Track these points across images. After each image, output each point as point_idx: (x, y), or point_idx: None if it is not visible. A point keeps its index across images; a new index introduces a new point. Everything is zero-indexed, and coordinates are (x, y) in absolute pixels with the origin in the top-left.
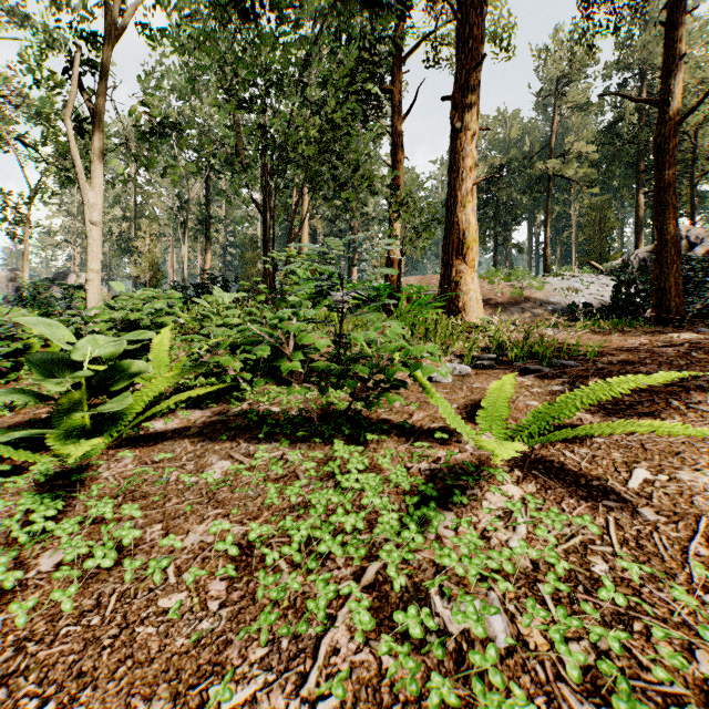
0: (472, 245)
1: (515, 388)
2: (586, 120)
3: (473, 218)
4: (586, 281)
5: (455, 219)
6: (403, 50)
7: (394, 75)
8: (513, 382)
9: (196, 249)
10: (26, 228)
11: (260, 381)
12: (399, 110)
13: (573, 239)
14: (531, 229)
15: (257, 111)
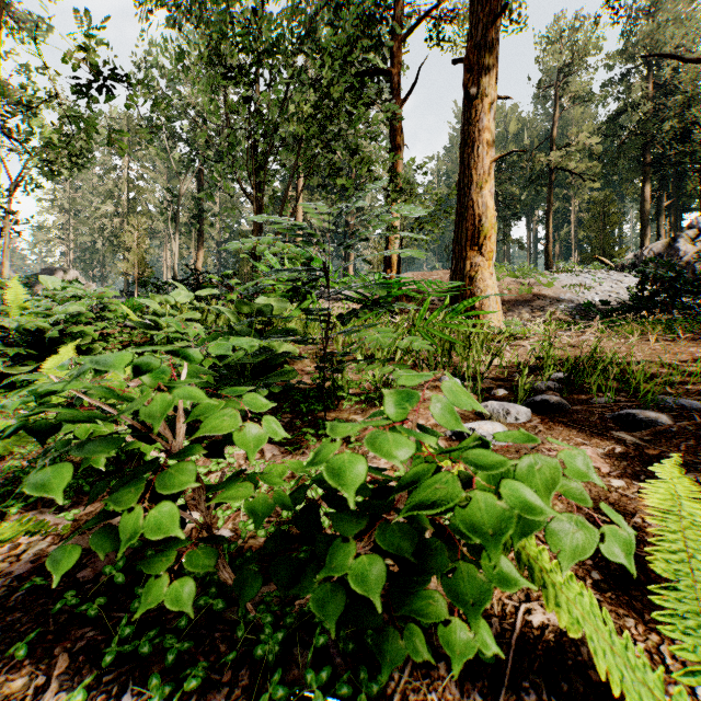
0: (490, 233)
1: (639, 465)
2: (586, 114)
3: (491, 201)
4: (598, 278)
5: (470, 203)
6: (403, 29)
7: (393, 56)
8: (699, 494)
9: (190, 245)
10: (5, 222)
11: (71, 549)
12: (398, 93)
13: (572, 235)
14: (529, 225)
15: (240, 85)
